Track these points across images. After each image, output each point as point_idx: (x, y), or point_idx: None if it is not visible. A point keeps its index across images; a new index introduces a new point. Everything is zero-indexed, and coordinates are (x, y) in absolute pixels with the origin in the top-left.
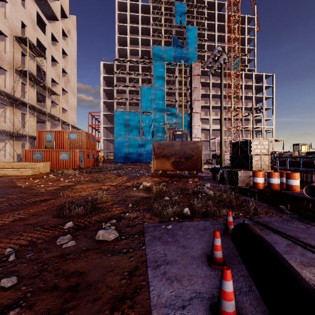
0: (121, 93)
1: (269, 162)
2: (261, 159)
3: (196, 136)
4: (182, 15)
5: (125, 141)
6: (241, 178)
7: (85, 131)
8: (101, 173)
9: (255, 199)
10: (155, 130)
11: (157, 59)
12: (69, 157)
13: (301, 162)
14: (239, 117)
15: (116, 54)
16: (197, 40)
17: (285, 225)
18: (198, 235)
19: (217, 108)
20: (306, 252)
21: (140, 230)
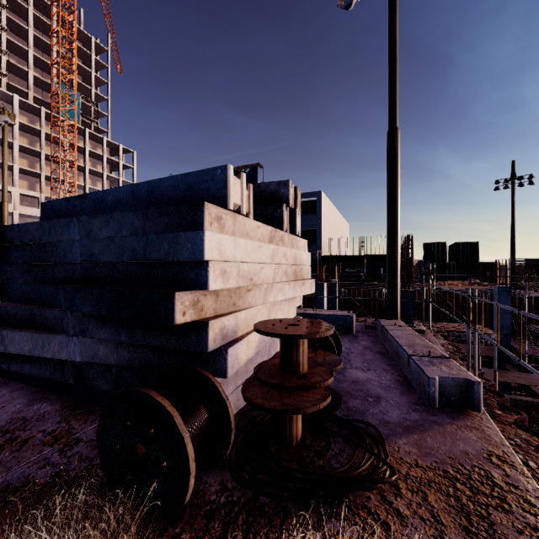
0: None
1: None
2: None
3: None
4: None
5: None
6: None
7: None
8: None
9: None
10: None
11: None
12: None
13: None
14: None
15: None
16: None
17: None
18: None
19: (34, 175)
20: None
21: None
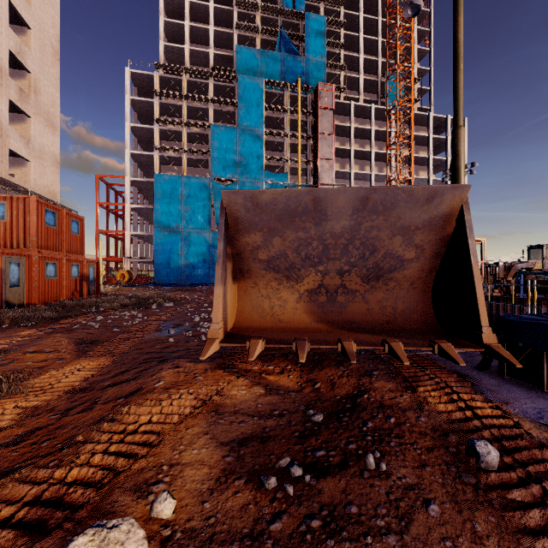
0: (172, 140)
1: None
2: None
3: None
4: None
5: (179, 238)
6: None
7: (35, 197)
8: (42, 331)
9: None
10: None
11: (246, 73)
12: None
13: None
14: None
15: (162, 58)
16: (325, 42)
17: None
18: None
19: (364, 178)
20: None
21: None
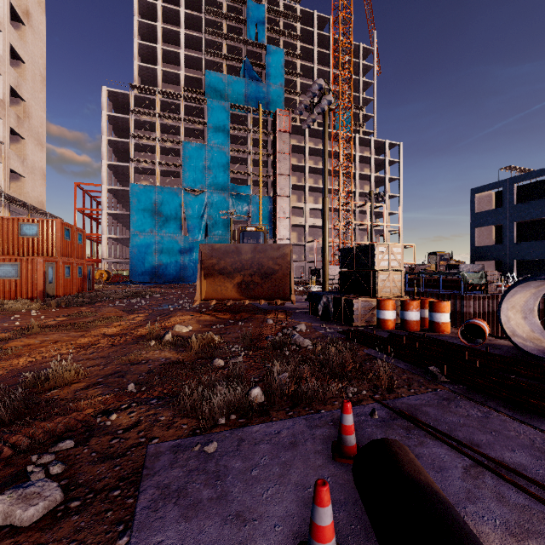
0: (146, 152)
1: (403, 282)
2: (389, 278)
3: (283, 236)
4: (259, 25)
5: (153, 241)
6: (359, 312)
7: (60, 220)
8: (93, 307)
9: (385, 353)
10: (211, 224)
11: (214, 96)
12: (19, 273)
13: (441, 281)
14: (351, 207)
15: (136, 77)
16: (284, 72)
17: (447, 412)
18: (278, 465)
19: (318, 190)
20: (505, 489)
21: (134, 467)
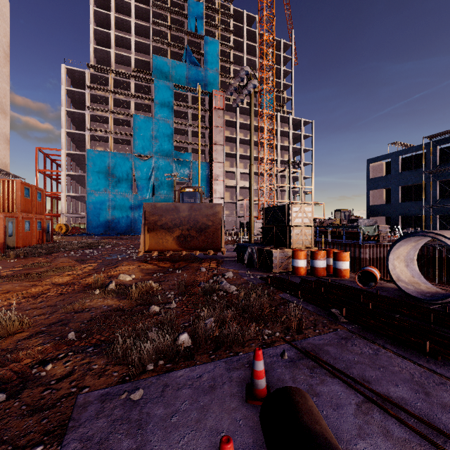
0: (101, 122)
1: (313, 236)
2: (302, 232)
3: (218, 195)
4: (198, 19)
5: (107, 199)
6: (277, 261)
7: (20, 180)
8: (49, 258)
9: (297, 297)
10: (158, 185)
11: (160, 76)
12: None
13: (344, 233)
14: (274, 172)
15: (92, 58)
16: (219, 59)
17: (344, 350)
18: (197, 410)
19: (247, 158)
20: (390, 424)
21: (61, 419)
